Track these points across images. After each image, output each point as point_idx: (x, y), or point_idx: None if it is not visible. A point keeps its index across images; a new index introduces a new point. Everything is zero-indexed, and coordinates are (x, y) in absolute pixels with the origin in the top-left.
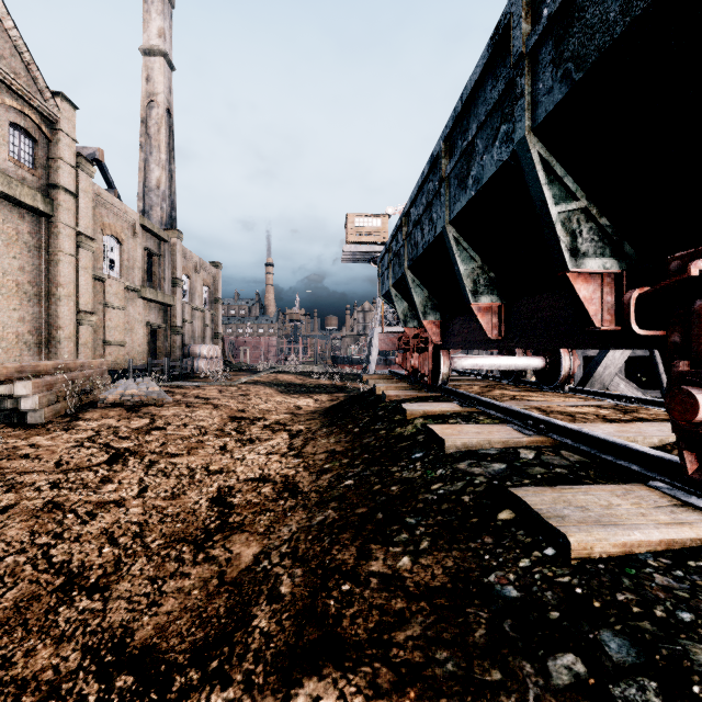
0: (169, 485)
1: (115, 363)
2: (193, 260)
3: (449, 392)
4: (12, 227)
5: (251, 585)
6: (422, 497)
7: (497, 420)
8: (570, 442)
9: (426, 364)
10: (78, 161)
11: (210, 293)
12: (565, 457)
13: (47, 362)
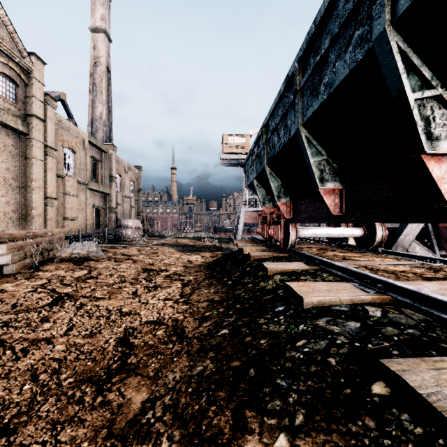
0: (90, 324)
1: (71, 231)
2: (123, 164)
3: (296, 253)
4: (1, 141)
5: (134, 441)
6: (289, 355)
7: (338, 277)
8: (410, 301)
9: (279, 233)
10: (46, 98)
11: (134, 186)
12: (409, 316)
13: (20, 231)
